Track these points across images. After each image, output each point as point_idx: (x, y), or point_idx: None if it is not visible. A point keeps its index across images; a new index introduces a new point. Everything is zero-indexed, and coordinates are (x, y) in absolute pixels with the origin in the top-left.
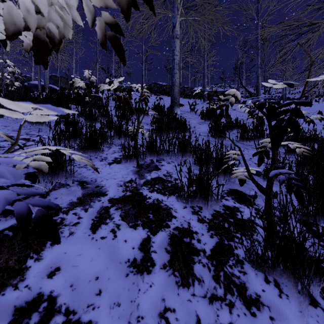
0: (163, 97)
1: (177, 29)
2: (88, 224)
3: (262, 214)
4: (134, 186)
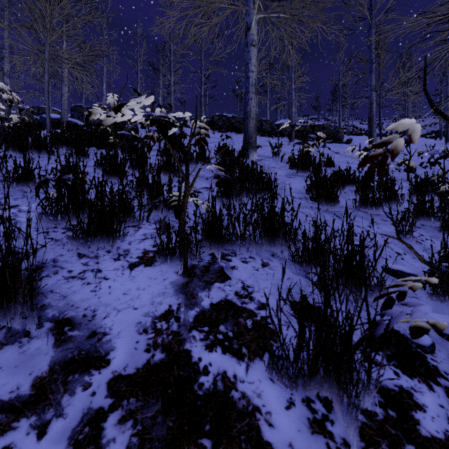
0: (231, 135)
1: (253, 32)
2: None
3: None
4: (173, 330)
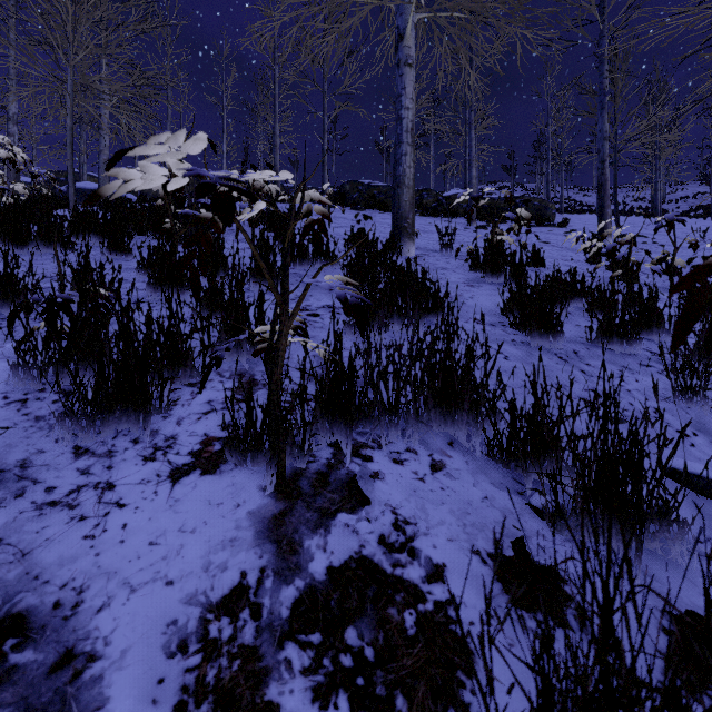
0: (372, 214)
1: (408, 43)
2: None
3: None
4: (245, 645)
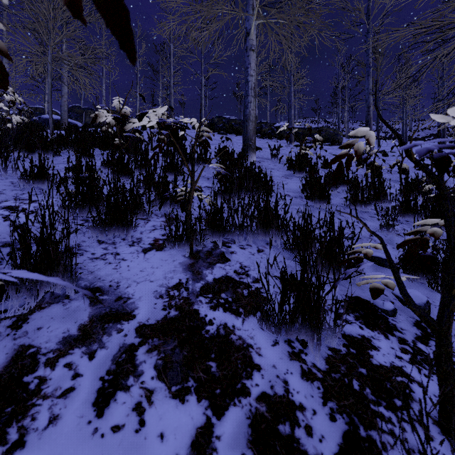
0: (231, 137)
1: (252, 37)
2: (91, 390)
3: (414, 353)
4: (184, 296)
